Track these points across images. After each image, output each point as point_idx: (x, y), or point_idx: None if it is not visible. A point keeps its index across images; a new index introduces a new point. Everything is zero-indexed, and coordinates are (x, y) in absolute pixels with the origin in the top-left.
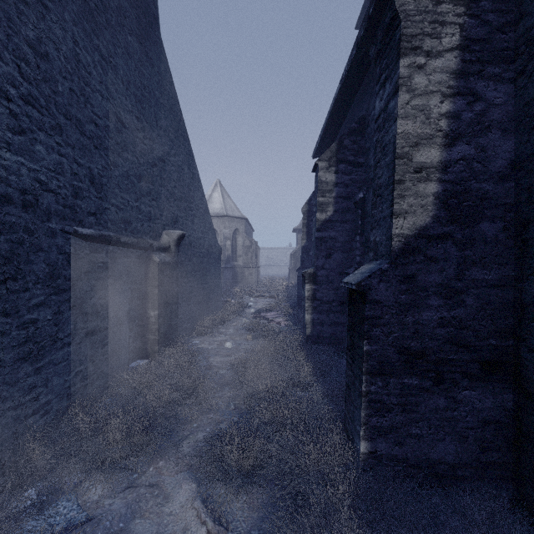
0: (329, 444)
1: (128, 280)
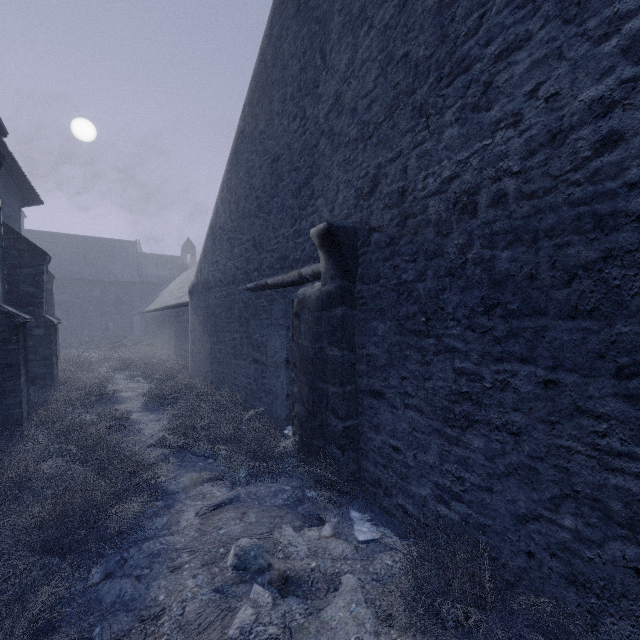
0: (50, 407)
1: (286, 324)
